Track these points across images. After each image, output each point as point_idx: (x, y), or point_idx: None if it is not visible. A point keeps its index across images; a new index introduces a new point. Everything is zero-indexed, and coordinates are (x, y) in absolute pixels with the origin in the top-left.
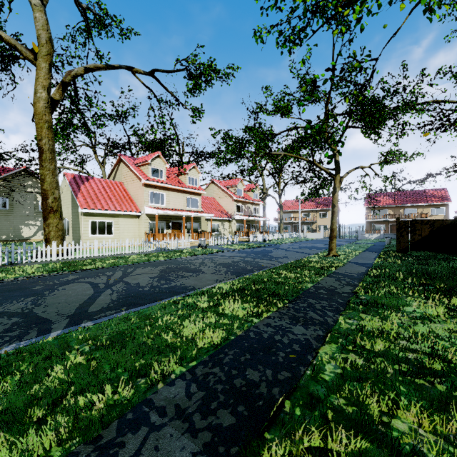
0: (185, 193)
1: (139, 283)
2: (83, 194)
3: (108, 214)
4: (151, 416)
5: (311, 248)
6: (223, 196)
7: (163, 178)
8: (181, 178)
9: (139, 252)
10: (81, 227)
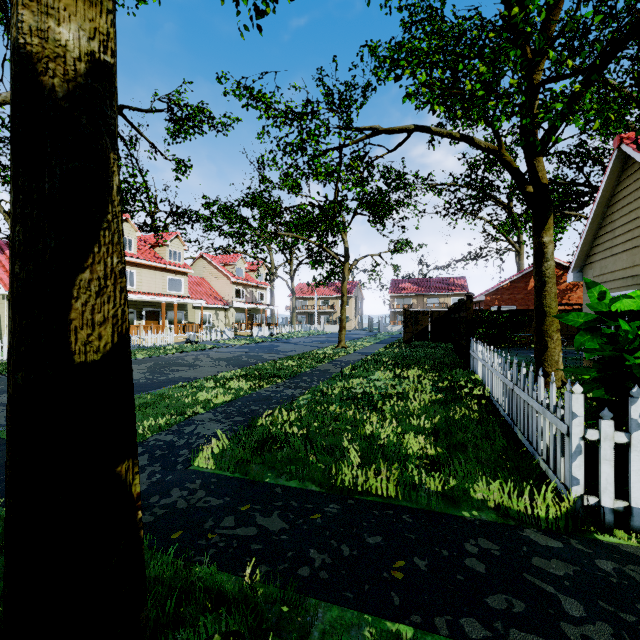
0: (164, 271)
1: None
2: (5, 269)
3: None
4: (196, 422)
5: (325, 341)
6: (217, 277)
7: (133, 251)
8: (159, 250)
9: None
10: (4, 317)
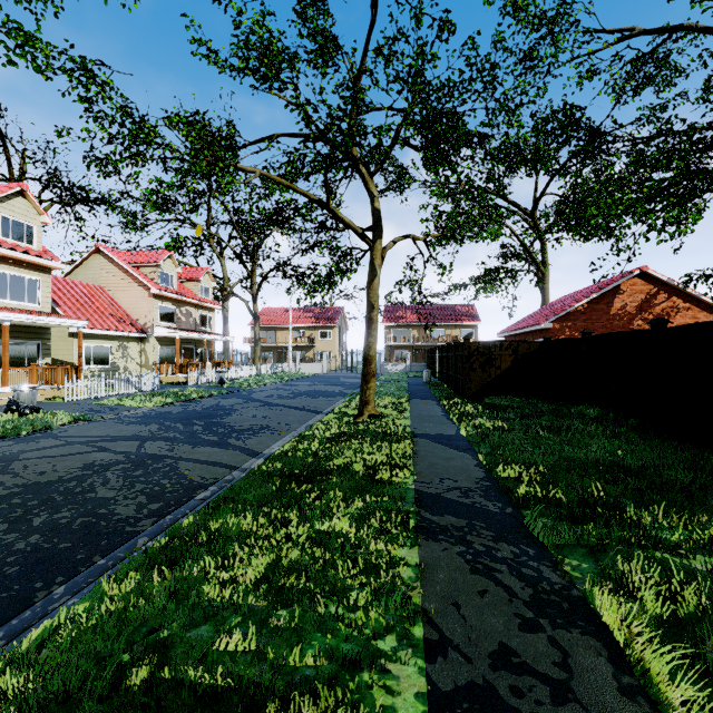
0: None
1: None
2: None
3: None
4: None
5: (316, 394)
6: (125, 285)
7: None
8: None
9: None
10: None
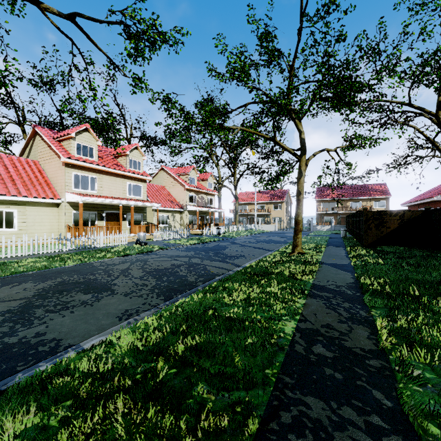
0: (124, 178)
1: None
2: None
3: (8, 201)
4: None
5: (269, 242)
6: (174, 185)
7: (94, 158)
8: (120, 160)
9: (48, 252)
10: None
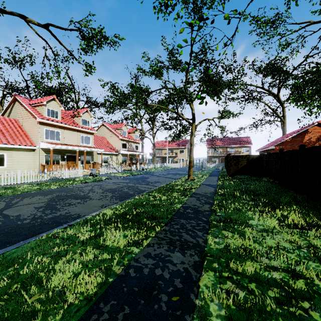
0: (79, 131)
1: (20, 215)
2: None
3: (0, 147)
4: None
5: (175, 174)
6: (111, 136)
7: (59, 118)
8: (76, 119)
9: (32, 181)
10: None
